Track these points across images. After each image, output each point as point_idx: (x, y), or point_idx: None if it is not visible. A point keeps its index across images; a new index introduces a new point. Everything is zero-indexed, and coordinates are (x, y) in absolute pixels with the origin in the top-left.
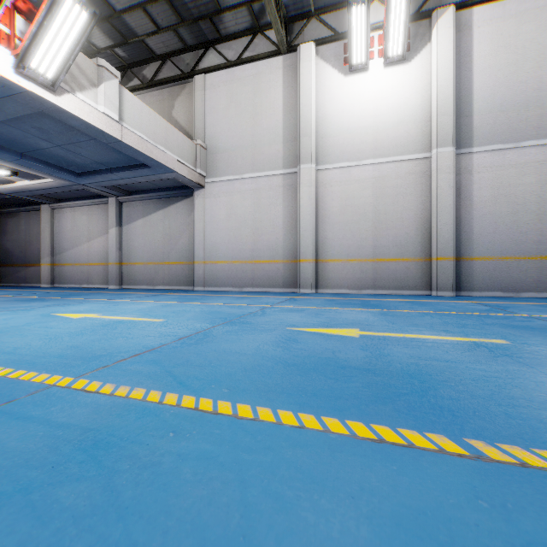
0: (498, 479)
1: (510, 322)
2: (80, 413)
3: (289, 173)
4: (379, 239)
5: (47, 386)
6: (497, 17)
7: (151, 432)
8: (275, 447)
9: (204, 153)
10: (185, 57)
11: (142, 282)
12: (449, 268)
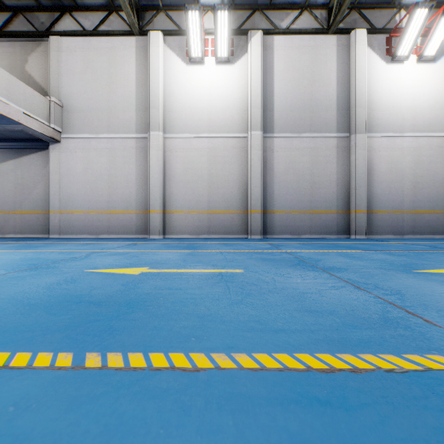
0: (62, 383)
1: (267, 256)
2: None
3: (141, 137)
4: (212, 196)
5: None
6: (288, 45)
7: None
8: None
9: (60, 110)
10: (39, 16)
11: None
12: (258, 218)
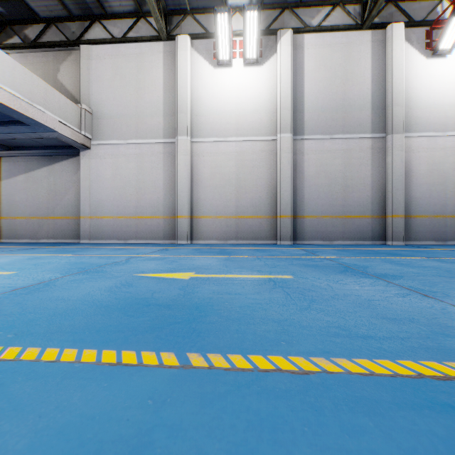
0: (181, 381)
1: (309, 262)
2: None
3: (168, 142)
4: (240, 201)
5: None
6: (319, 44)
7: None
8: (9, 383)
9: (90, 117)
10: (70, 26)
11: (24, 236)
12: (288, 224)
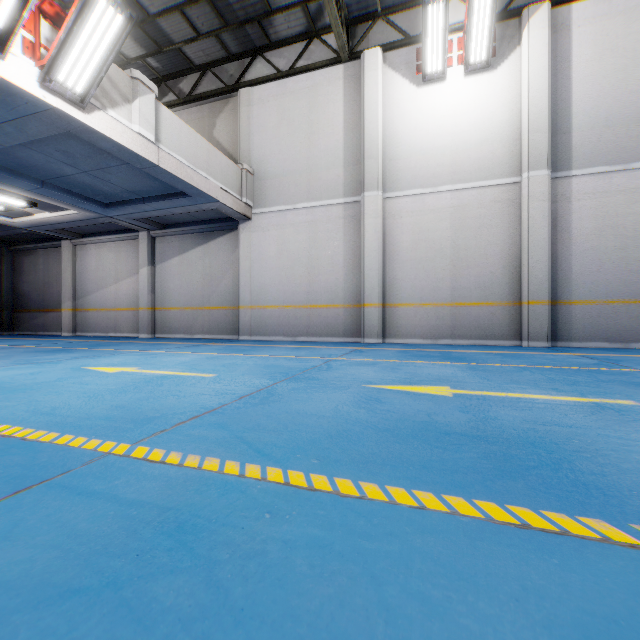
0: None
1: (629, 379)
2: (151, 487)
3: (351, 202)
4: (458, 280)
5: (102, 455)
6: (601, 14)
7: (242, 512)
8: (399, 533)
9: (251, 179)
10: (228, 67)
11: (178, 330)
12: (543, 314)
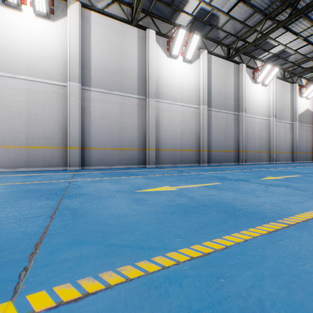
0: None
1: (40, 187)
2: None
3: None
4: (31, 133)
5: None
6: (102, 23)
7: None
8: None
9: None
10: None
11: None
12: (76, 153)
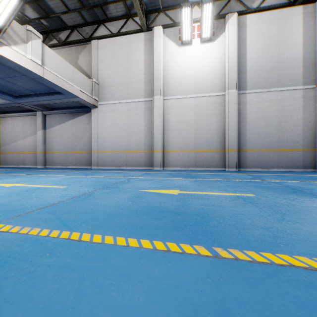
0: (221, 267)
1: (260, 185)
2: None
3: (148, 100)
4: (197, 139)
5: None
6: (258, 21)
7: (36, 253)
8: (108, 258)
9: (97, 87)
10: (85, 29)
11: (58, 164)
12: (234, 156)
